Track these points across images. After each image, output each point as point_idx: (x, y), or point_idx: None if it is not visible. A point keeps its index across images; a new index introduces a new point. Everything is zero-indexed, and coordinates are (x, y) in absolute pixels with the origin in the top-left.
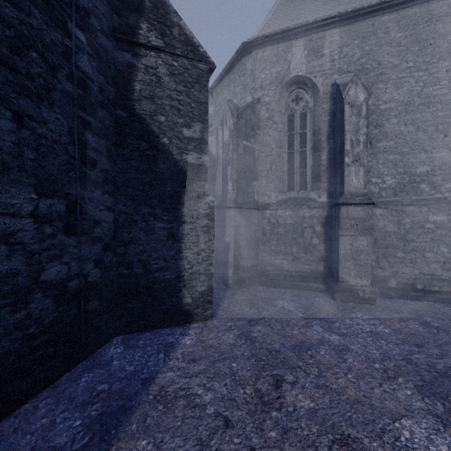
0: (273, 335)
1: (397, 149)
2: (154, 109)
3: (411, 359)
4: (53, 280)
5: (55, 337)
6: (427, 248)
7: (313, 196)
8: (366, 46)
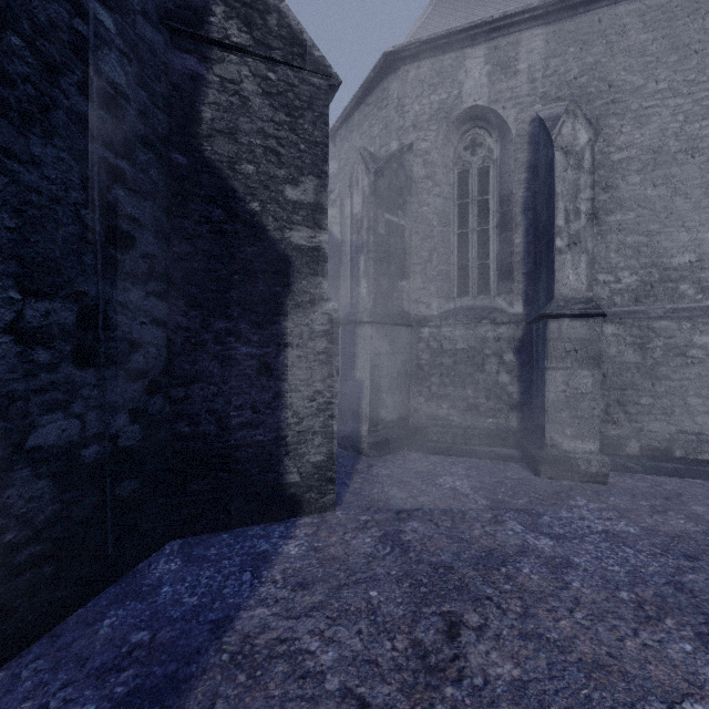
0: (440, 537)
1: (641, 226)
2: (236, 152)
3: (681, 582)
4: (53, 446)
5: (56, 548)
6: (691, 389)
7: (501, 304)
8: (589, 57)
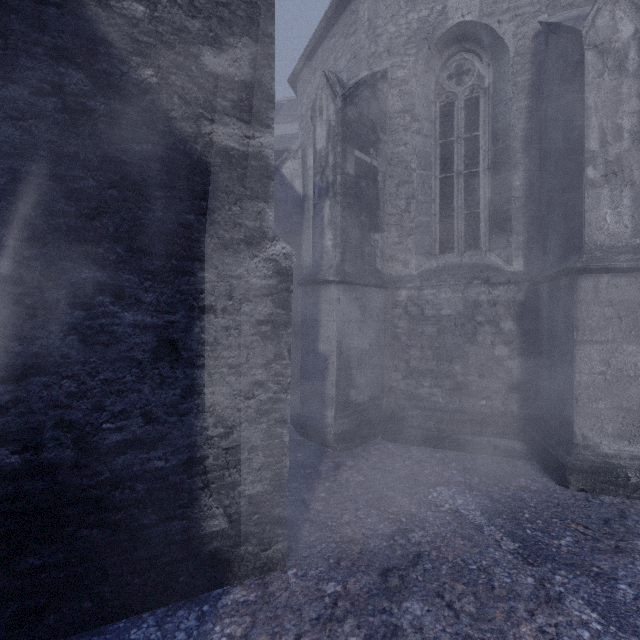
0: None
1: None
2: None
3: None
4: None
5: None
6: None
7: (495, 261)
8: None
